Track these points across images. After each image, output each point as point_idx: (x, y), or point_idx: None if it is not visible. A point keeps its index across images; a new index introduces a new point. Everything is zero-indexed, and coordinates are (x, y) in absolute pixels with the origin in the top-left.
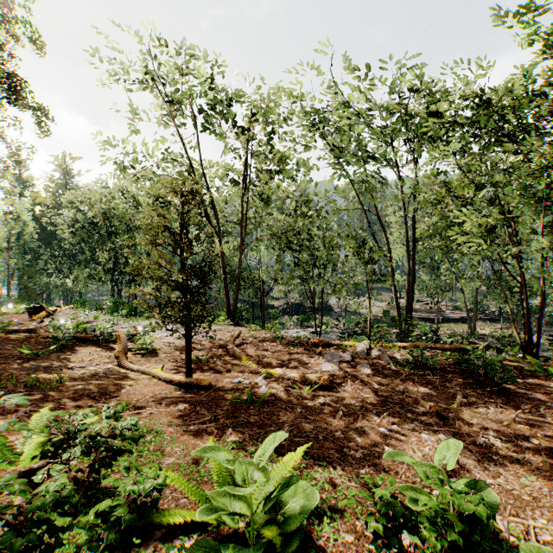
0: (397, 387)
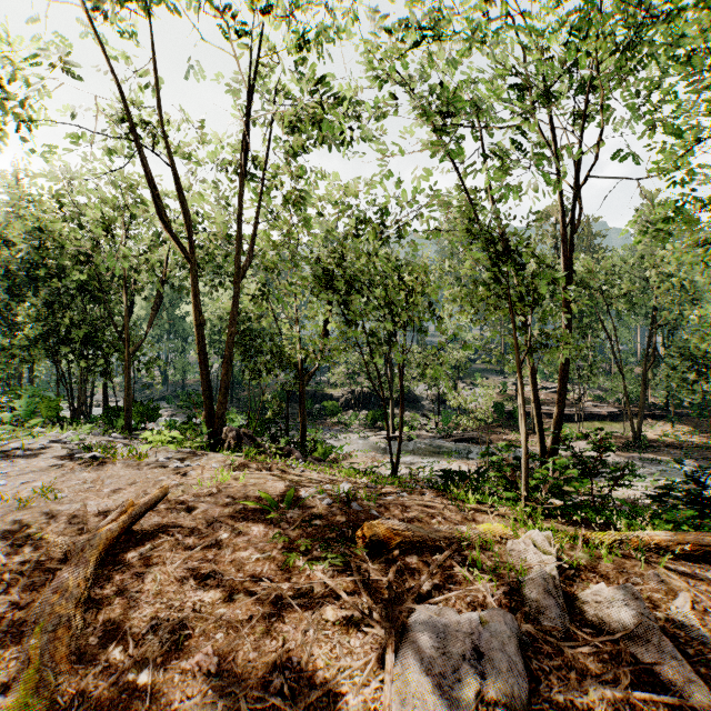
0: None
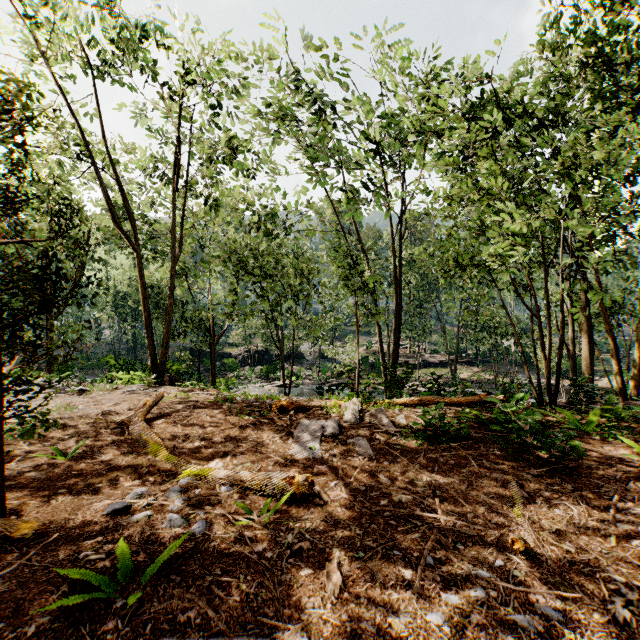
0: (418, 479)
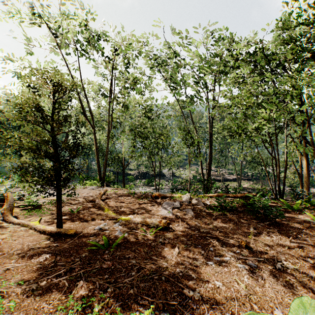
0: (211, 225)
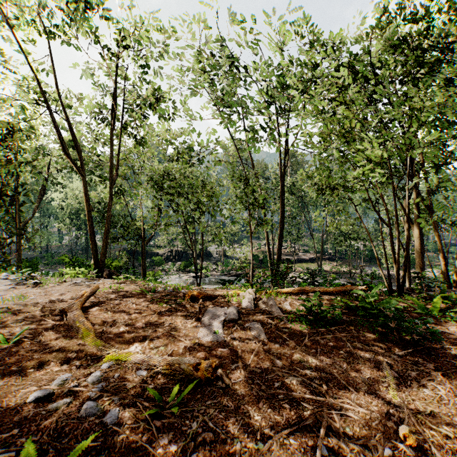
0: (305, 361)
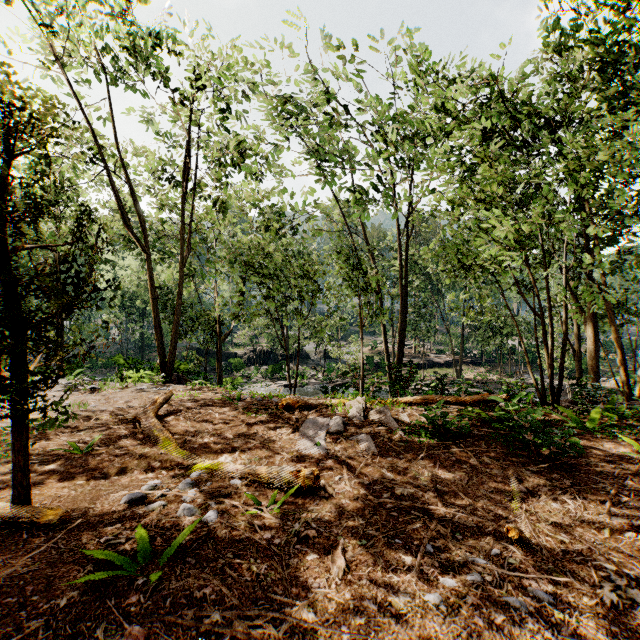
0: (420, 474)
